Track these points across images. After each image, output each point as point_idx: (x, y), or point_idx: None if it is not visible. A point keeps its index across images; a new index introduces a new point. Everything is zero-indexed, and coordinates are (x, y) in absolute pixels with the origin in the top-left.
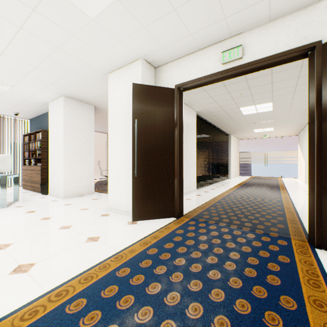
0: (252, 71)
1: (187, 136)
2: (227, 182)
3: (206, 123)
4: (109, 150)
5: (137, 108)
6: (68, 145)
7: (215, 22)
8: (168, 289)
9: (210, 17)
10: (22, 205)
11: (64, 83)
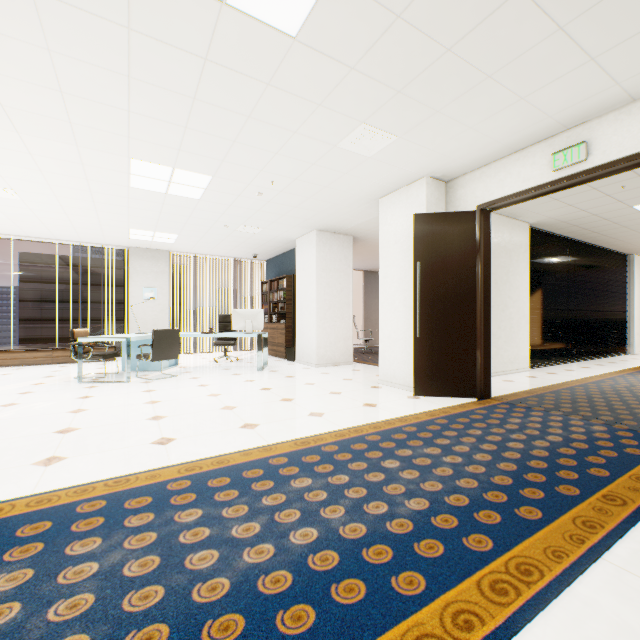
0: (608, 175)
1: (508, 272)
2: (616, 361)
3: (556, 240)
4: (380, 302)
5: (419, 246)
6: (321, 296)
7: (535, 123)
8: (457, 444)
9: (524, 121)
10: (276, 370)
11: (321, 216)
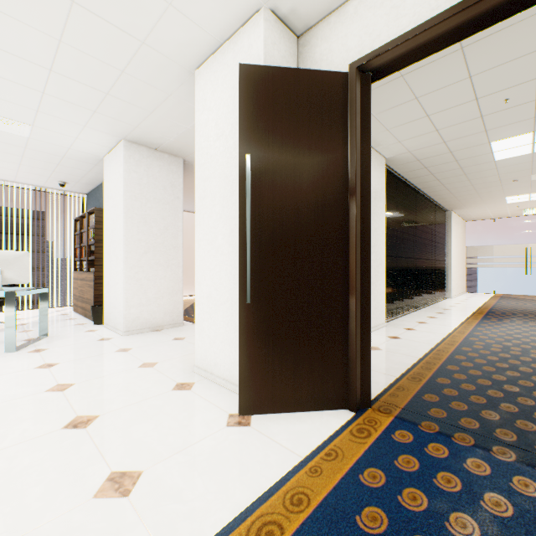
0: None
1: None
2: (448, 307)
3: (403, 185)
4: (196, 239)
5: (251, 126)
6: (133, 234)
7: None
8: None
9: None
10: (45, 348)
11: (115, 106)
